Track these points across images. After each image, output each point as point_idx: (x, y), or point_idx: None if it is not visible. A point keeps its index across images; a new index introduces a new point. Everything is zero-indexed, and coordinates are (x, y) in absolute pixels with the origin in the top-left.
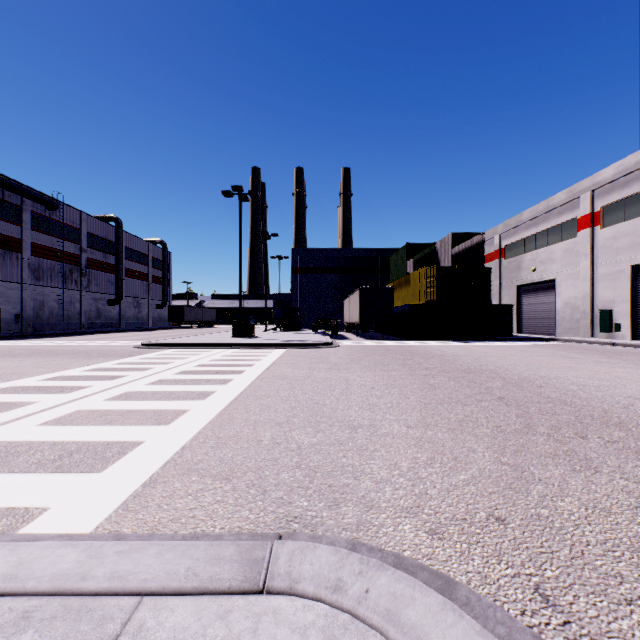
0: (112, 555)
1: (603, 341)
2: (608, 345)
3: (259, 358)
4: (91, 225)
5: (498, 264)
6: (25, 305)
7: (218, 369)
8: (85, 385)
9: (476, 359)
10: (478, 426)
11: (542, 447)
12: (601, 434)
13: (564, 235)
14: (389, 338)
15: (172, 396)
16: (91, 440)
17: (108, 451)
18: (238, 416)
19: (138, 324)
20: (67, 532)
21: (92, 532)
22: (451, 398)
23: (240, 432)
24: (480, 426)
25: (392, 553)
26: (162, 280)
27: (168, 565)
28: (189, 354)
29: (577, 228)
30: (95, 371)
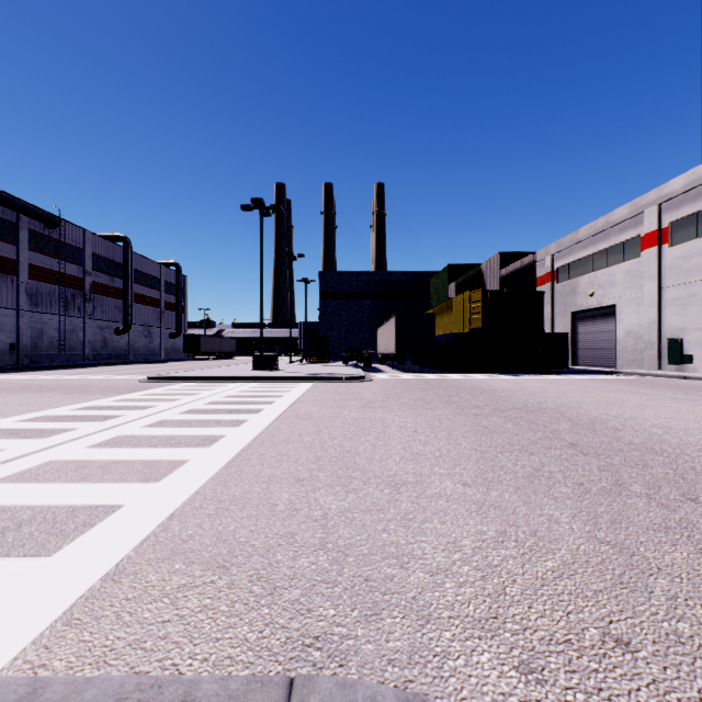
0: None
1: (673, 374)
2: (679, 379)
3: (281, 394)
4: (96, 245)
5: (550, 288)
6: (21, 334)
7: (232, 407)
8: (69, 427)
9: (532, 395)
10: (554, 483)
11: (645, 515)
12: None
13: (626, 255)
14: (429, 371)
15: (171, 442)
16: (53, 504)
17: (70, 521)
18: (249, 469)
19: (149, 355)
20: None
21: (4, 668)
22: (512, 444)
23: (249, 492)
24: (556, 483)
25: None
26: (176, 306)
27: None
28: (201, 389)
29: (641, 247)
30: (87, 410)
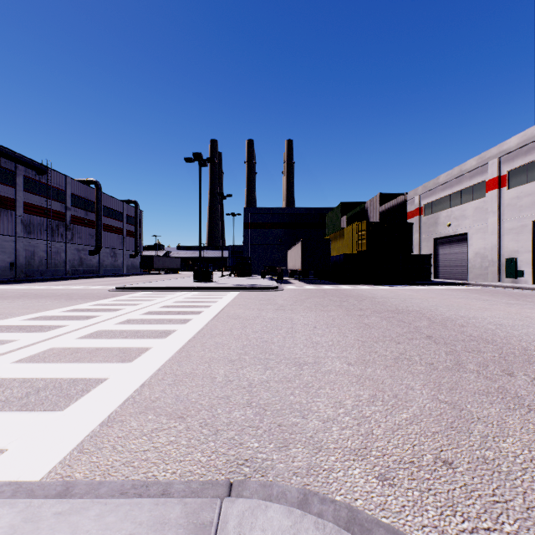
0: (49, 518)
1: (509, 285)
2: (513, 289)
3: (215, 300)
4: (75, 187)
5: (418, 220)
6: (18, 255)
7: (180, 310)
8: (62, 324)
9: (402, 301)
10: (412, 363)
11: (474, 384)
12: (526, 371)
13: (475, 195)
14: (326, 283)
15: (137, 335)
16: (59, 377)
17: (73, 388)
18: (195, 354)
19: (114, 271)
20: (19, 477)
21: (44, 477)
22: (385, 336)
23: (196, 369)
24: (414, 363)
25: (345, 505)
26: (135, 234)
27: (108, 531)
28: (155, 296)
29: (486, 189)
30: (72, 312)
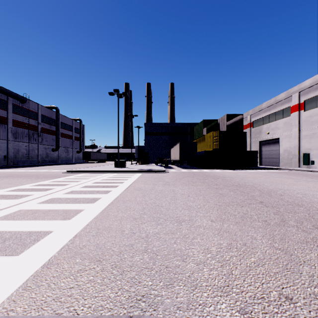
0: None
1: (305, 169)
2: (308, 171)
3: (127, 178)
4: (43, 111)
5: (249, 130)
6: (9, 151)
7: (104, 185)
8: (29, 194)
9: (241, 179)
10: (253, 220)
11: (296, 235)
12: None
13: (284, 115)
14: (194, 168)
15: (76, 201)
16: (20, 230)
17: (28, 238)
18: (112, 214)
19: (67, 161)
20: None
21: None
22: (233, 202)
23: (111, 225)
24: (254, 220)
25: None
26: (79, 139)
27: None
28: (90, 176)
29: (291, 111)
30: (38, 186)
